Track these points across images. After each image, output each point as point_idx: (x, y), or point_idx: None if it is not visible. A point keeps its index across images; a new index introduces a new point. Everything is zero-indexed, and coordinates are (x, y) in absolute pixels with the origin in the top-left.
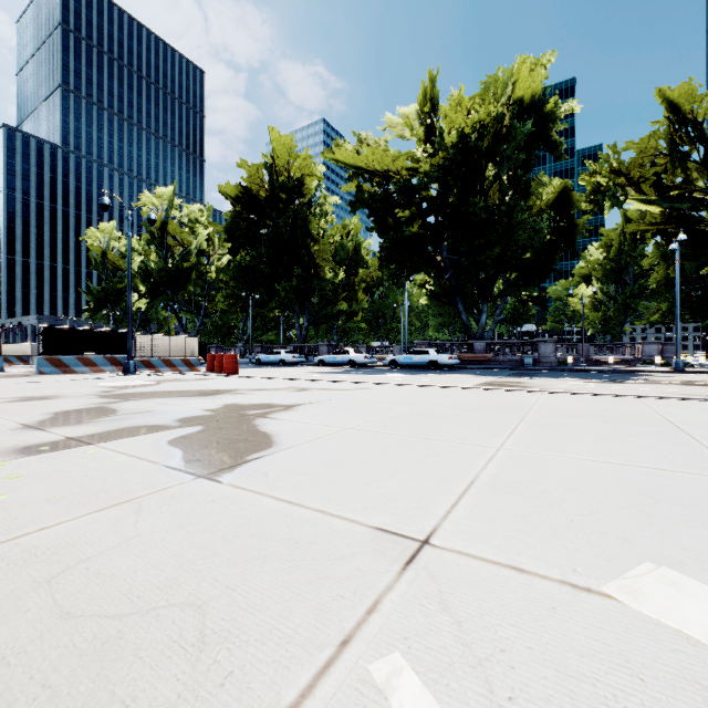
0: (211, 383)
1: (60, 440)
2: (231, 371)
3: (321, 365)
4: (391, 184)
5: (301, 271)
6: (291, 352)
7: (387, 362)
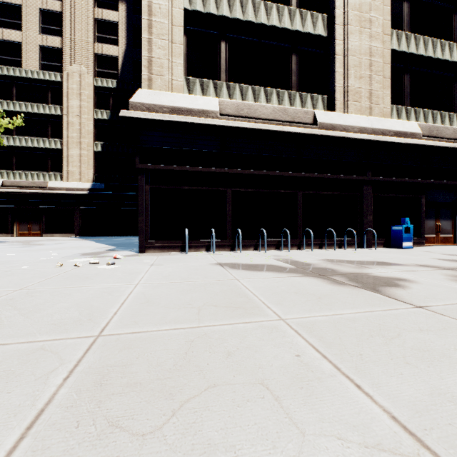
0: None
1: (292, 260)
2: None
3: None
4: None
5: None
6: None
7: None
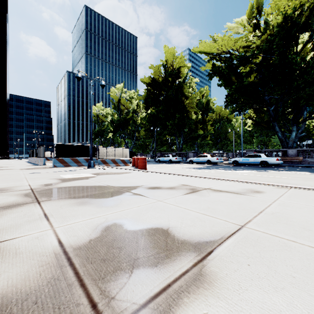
0: (125, 177)
1: None
2: (142, 167)
3: (191, 163)
4: (233, 57)
5: (179, 115)
6: (174, 156)
7: (231, 161)
